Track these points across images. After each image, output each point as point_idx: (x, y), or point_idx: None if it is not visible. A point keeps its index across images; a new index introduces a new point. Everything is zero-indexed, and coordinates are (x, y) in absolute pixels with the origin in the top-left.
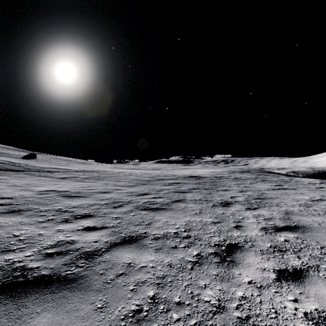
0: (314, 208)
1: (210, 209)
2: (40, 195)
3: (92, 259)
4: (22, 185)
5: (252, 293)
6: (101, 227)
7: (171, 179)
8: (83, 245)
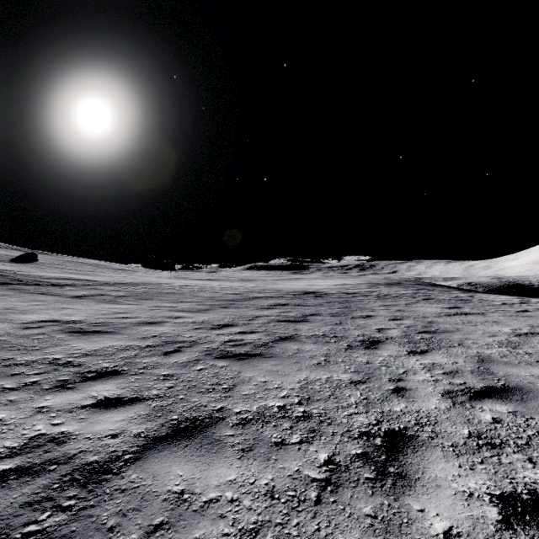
0: (526, 349)
1: (343, 354)
2: (25, 331)
3: (98, 483)
4: None
5: None
6: (132, 398)
7: (273, 297)
8: (84, 445)
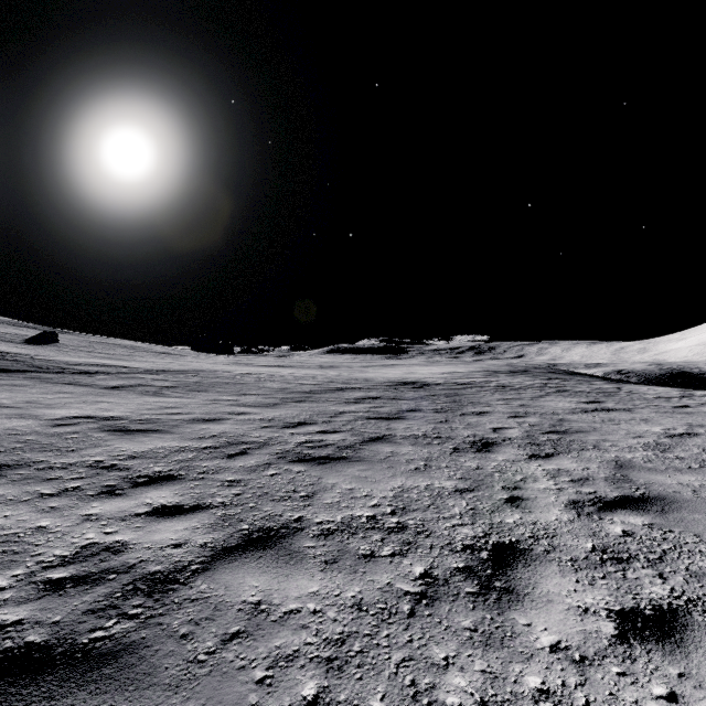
0: (677, 453)
1: (448, 458)
2: (55, 429)
3: (165, 593)
4: (16, 405)
5: (565, 679)
6: (193, 506)
7: (361, 388)
8: (144, 555)
